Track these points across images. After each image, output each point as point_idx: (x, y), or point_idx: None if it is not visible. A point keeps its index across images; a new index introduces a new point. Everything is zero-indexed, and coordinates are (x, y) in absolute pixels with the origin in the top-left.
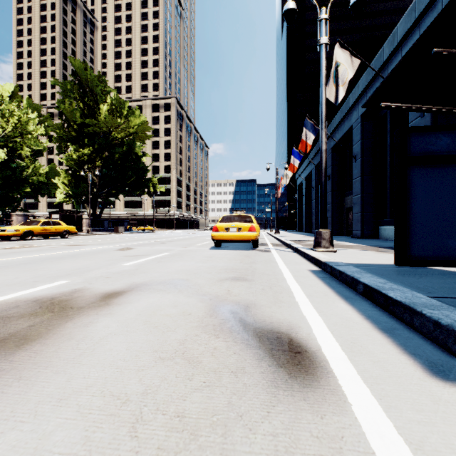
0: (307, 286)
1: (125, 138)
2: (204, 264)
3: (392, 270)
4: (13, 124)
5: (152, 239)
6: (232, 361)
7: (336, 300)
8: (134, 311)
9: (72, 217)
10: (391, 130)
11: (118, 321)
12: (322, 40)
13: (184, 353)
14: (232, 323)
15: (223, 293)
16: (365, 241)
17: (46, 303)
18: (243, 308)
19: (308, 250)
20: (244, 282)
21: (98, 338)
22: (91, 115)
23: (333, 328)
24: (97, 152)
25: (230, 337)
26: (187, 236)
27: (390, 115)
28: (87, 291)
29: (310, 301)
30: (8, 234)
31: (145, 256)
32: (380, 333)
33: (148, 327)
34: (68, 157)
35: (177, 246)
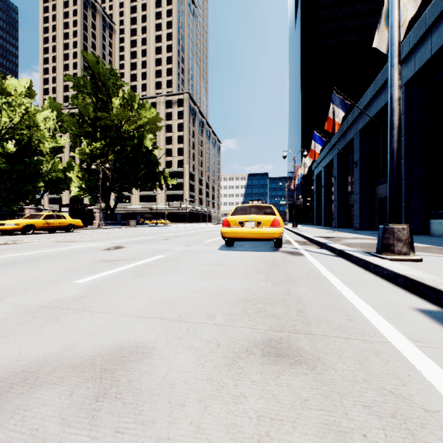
0: None
1: (135, 130)
2: (205, 284)
3: None
4: (20, 115)
5: (157, 234)
6: None
7: None
8: None
9: (83, 211)
10: None
11: None
12: None
13: None
14: None
15: None
16: (420, 238)
17: None
18: None
19: (368, 256)
20: (299, 376)
21: None
22: (104, 109)
23: None
24: (109, 146)
25: None
26: (196, 230)
27: None
28: None
29: None
30: (7, 228)
31: (127, 261)
32: None
33: None
34: (81, 151)
35: (180, 244)
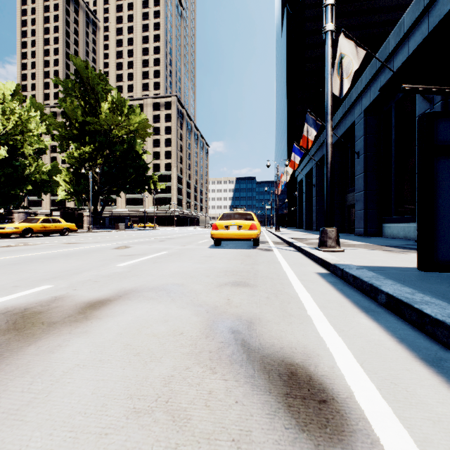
0: (317, 293)
1: (125, 136)
2: (202, 265)
3: (413, 275)
4: (14, 122)
5: (151, 237)
6: (233, 418)
7: (355, 313)
8: (115, 329)
9: (73, 215)
10: (396, 124)
11: (93, 344)
12: (328, 27)
13: (169, 402)
14: (233, 349)
15: (222, 303)
16: (370, 239)
17: (16, 317)
18: (246, 325)
19: (312, 249)
20: (245, 288)
21: (60, 373)
22: (92, 113)
23: (362, 358)
24: (98, 150)
25: (230, 372)
26: (186, 233)
27: (395, 110)
28: (68, 299)
29: (325, 315)
30: (8, 231)
31: (141, 255)
32: (424, 367)
33: (128, 354)
34: (70, 155)
35: (176, 245)
